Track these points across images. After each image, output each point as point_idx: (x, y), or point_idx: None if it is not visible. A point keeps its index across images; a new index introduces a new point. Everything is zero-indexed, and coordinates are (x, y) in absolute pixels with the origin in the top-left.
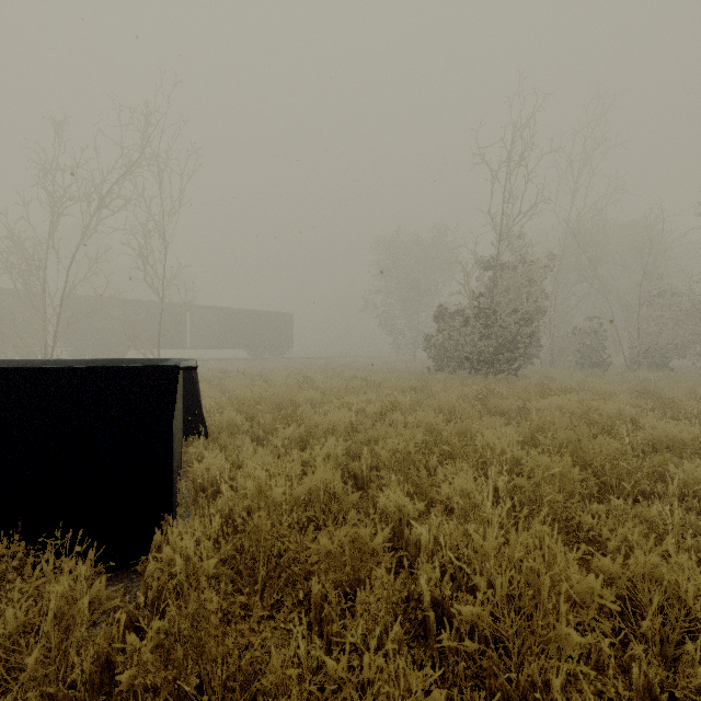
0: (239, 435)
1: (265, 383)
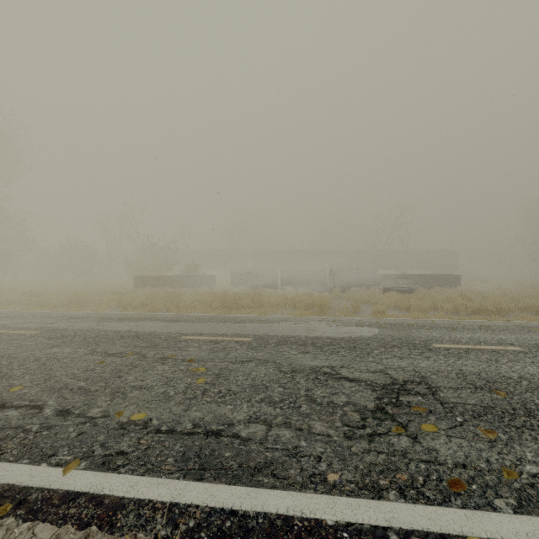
0: None
1: None
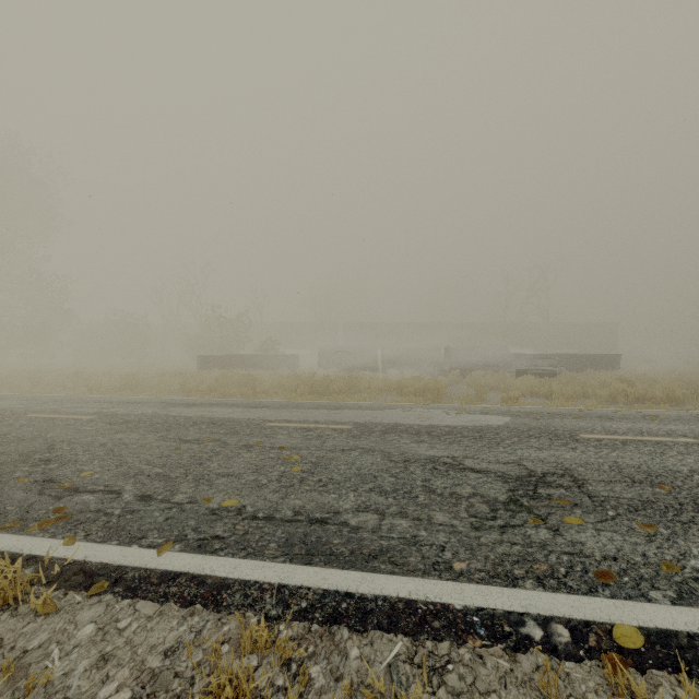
0: None
1: None
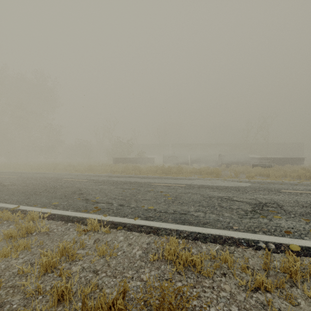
0: None
1: None
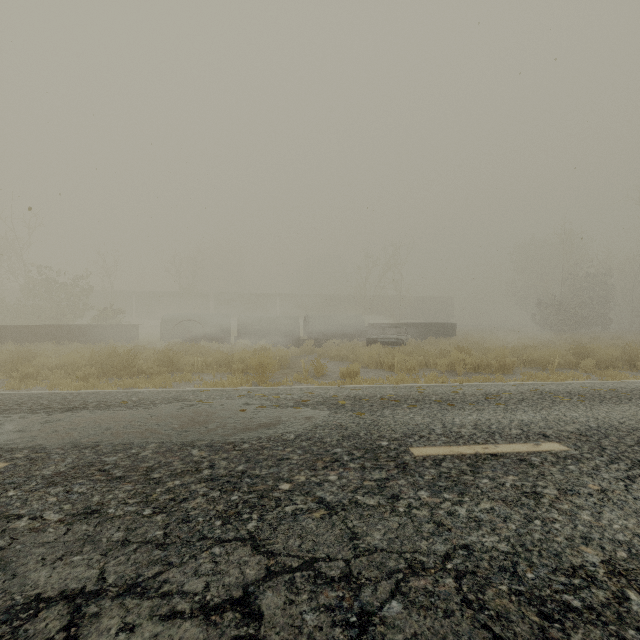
0: None
1: None
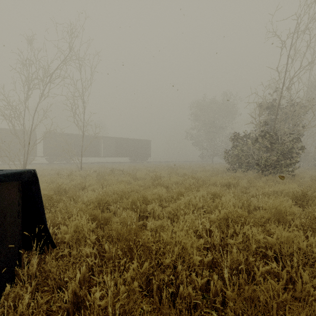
0: (84, 248)
1: (132, 179)
